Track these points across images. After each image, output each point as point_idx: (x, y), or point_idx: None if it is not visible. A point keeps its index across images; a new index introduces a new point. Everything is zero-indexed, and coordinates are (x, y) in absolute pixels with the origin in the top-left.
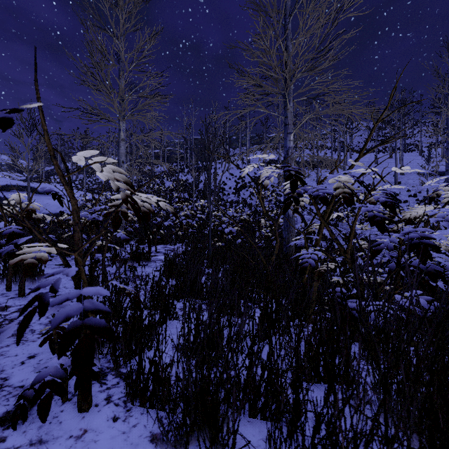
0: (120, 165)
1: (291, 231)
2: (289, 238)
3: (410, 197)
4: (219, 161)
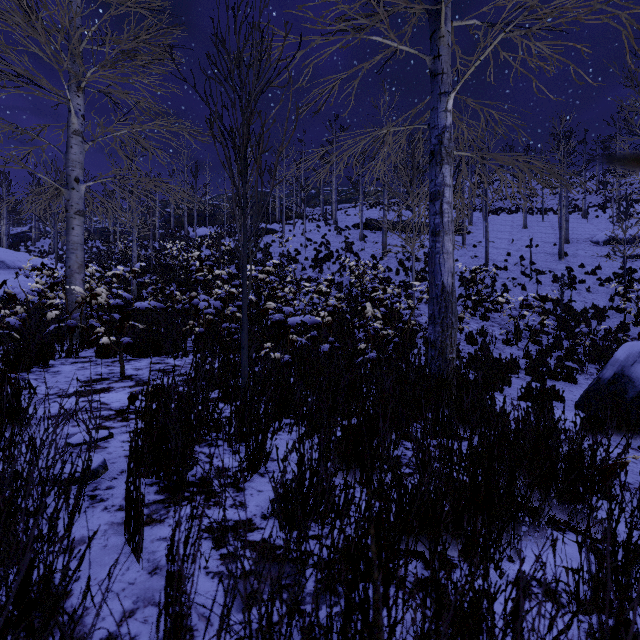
0: (70, 185)
1: (450, 326)
2: (445, 343)
3: (587, 275)
4: (291, 222)
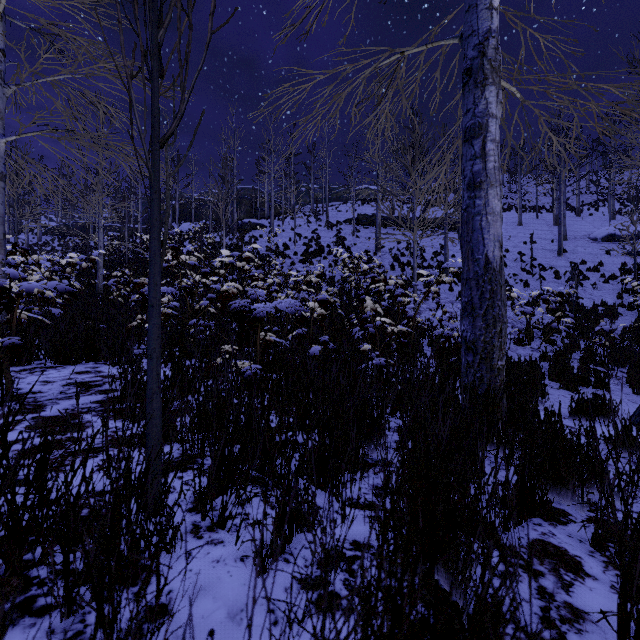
0: None
1: (497, 319)
2: (490, 343)
3: (589, 272)
4: (280, 217)
